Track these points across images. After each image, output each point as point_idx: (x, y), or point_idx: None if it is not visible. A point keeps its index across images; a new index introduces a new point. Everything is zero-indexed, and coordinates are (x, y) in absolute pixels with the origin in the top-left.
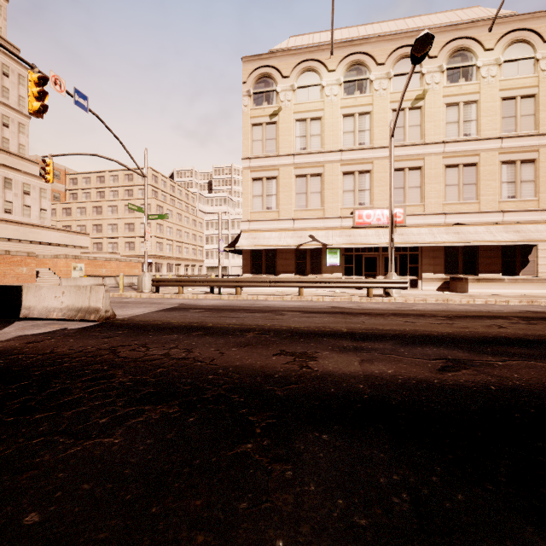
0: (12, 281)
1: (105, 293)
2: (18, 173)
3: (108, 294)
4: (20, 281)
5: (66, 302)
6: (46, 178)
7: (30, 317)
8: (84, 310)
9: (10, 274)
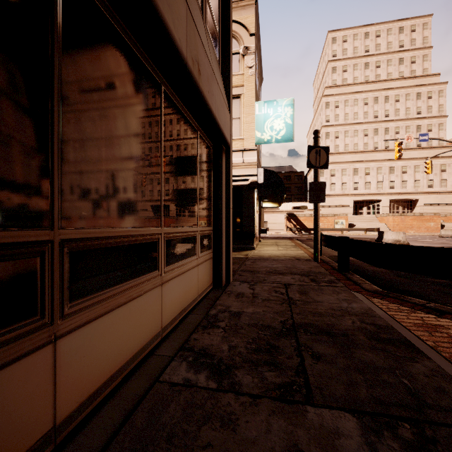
0: (423, 231)
1: (403, 234)
2: (436, 159)
3: (405, 235)
4: (428, 231)
5: (393, 237)
6: (427, 172)
7: (383, 242)
8: (396, 241)
9: (422, 227)
